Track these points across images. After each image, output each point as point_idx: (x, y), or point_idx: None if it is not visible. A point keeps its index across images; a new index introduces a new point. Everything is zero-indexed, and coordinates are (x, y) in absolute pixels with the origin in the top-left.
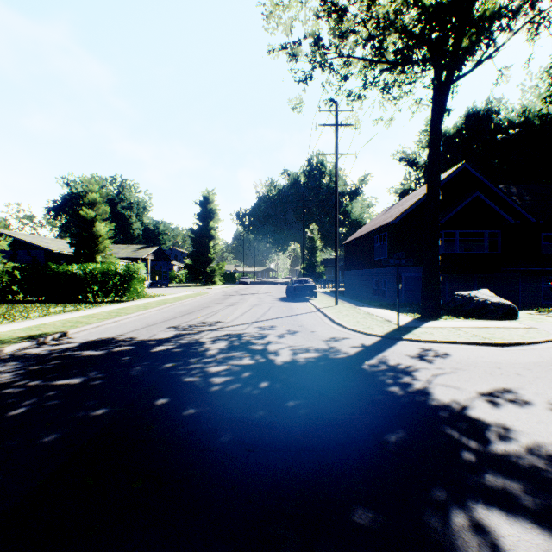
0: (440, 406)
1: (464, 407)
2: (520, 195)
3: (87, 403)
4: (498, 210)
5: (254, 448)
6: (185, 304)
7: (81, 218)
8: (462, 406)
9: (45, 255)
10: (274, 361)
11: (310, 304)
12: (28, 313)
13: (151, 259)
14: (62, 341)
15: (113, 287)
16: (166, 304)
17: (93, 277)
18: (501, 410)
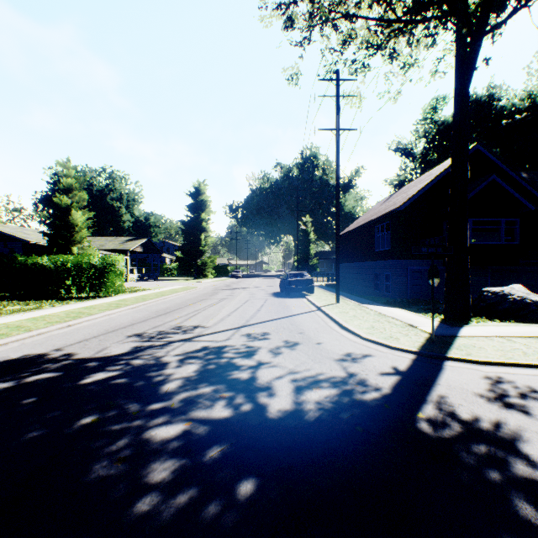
0: None
1: None
2: (533, 181)
3: None
4: (517, 196)
5: None
6: (166, 301)
7: (55, 206)
8: None
9: (22, 247)
10: (267, 411)
11: (307, 301)
12: None
13: (140, 251)
14: None
15: (87, 281)
16: (144, 300)
17: (65, 270)
18: None
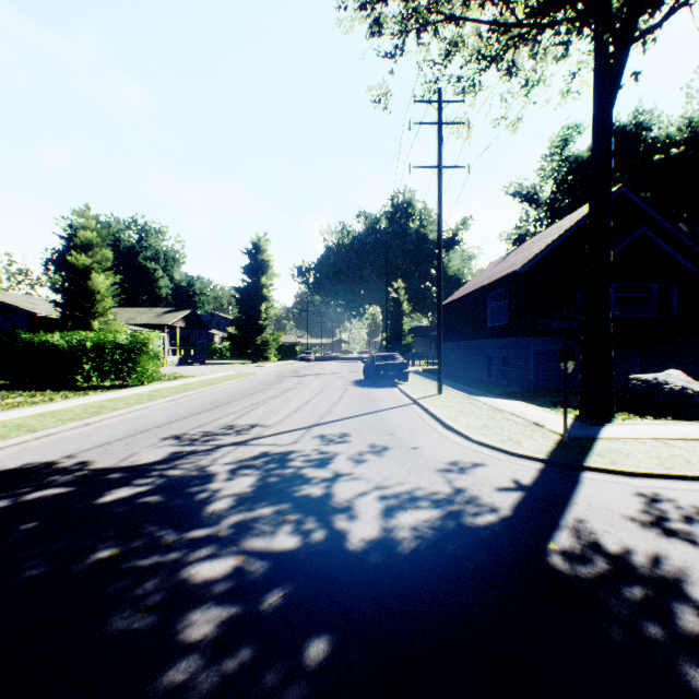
0: None
1: None
2: (695, 235)
3: None
4: (674, 254)
5: None
6: (214, 392)
7: (70, 267)
8: None
9: (28, 321)
10: (346, 540)
11: (399, 392)
12: None
13: (181, 326)
14: None
15: (112, 366)
16: (185, 391)
17: (83, 351)
18: None
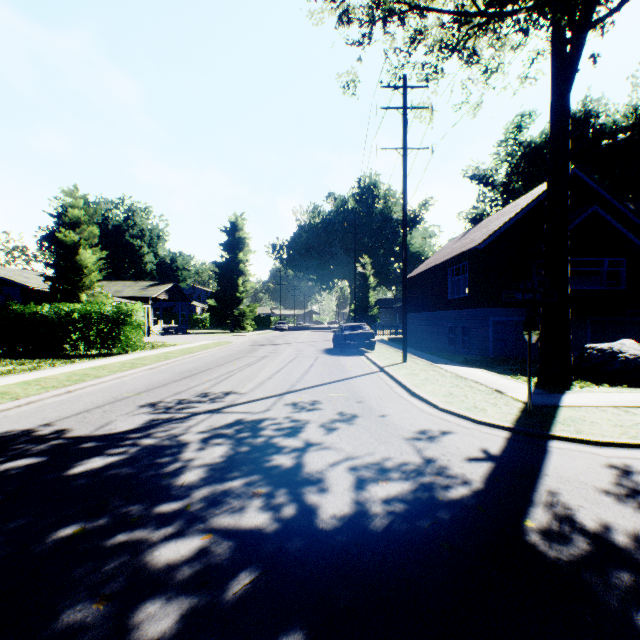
0: None
1: None
2: None
3: None
4: (624, 231)
5: None
6: (193, 360)
7: (59, 243)
8: None
9: (21, 293)
10: (316, 516)
11: (366, 360)
12: None
13: (164, 299)
14: None
15: (98, 336)
16: (166, 359)
17: (71, 321)
18: None
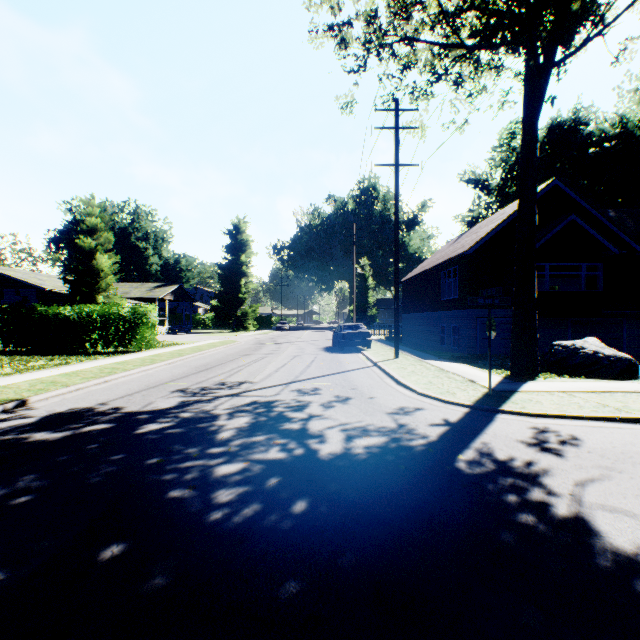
0: (628, 567)
1: None
2: (621, 220)
3: None
4: (599, 238)
5: None
6: (204, 356)
7: (78, 248)
8: None
9: (37, 295)
10: (318, 454)
11: (363, 356)
12: None
13: (170, 299)
14: (15, 413)
15: (116, 334)
16: (180, 355)
17: (91, 321)
18: None
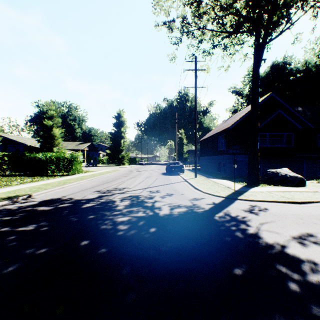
0: (268, 246)
1: (284, 247)
2: (304, 112)
3: (35, 244)
4: (292, 121)
5: (145, 279)
6: (105, 177)
7: (44, 126)
8: (283, 246)
9: (23, 148)
10: (159, 214)
11: (180, 177)
12: (11, 182)
13: (86, 150)
14: (28, 200)
15: (63, 167)
16: (94, 176)
17: (51, 160)
18: (309, 249)
